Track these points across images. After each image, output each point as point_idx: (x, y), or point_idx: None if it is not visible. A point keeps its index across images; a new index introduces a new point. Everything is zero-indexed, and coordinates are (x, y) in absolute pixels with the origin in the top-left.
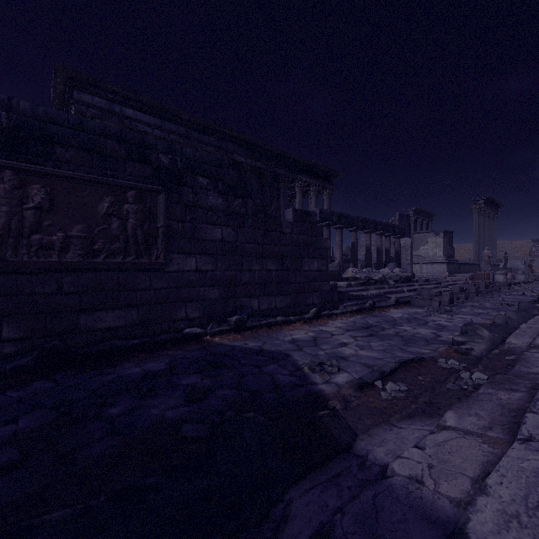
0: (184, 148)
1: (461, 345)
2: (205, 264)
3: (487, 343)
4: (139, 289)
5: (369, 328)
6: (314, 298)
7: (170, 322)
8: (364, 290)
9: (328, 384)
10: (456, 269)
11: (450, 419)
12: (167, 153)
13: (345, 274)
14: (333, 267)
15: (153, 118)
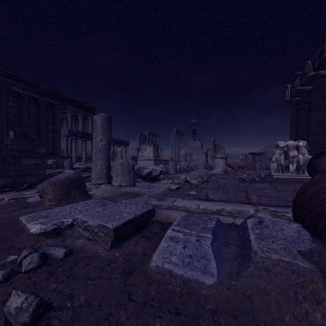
0: None
1: None
2: None
3: None
4: None
5: None
6: (32, 178)
7: None
8: (81, 174)
9: None
10: (159, 163)
11: None
12: None
13: (74, 165)
14: (67, 162)
15: None
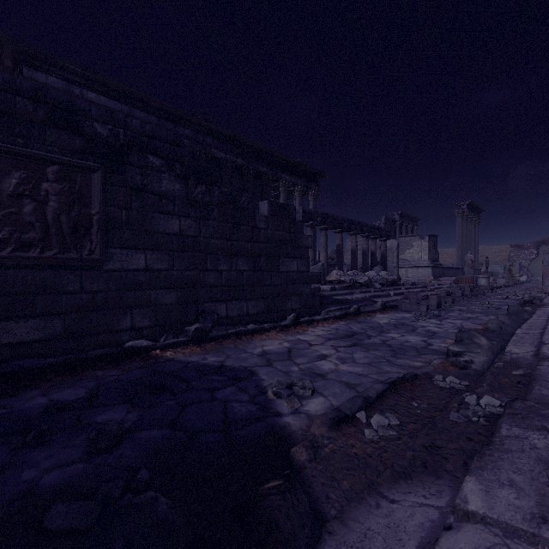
0: (130, 118)
1: (458, 357)
2: (158, 262)
3: (487, 353)
4: (65, 292)
5: (353, 335)
6: (293, 303)
7: (110, 334)
8: (349, 293)
9: (296, 415)
10: (440, 273)
11: (473, 497)
12: (105, 122)
13: (329, 276)
14: (317, 269)
15: (120, 104)
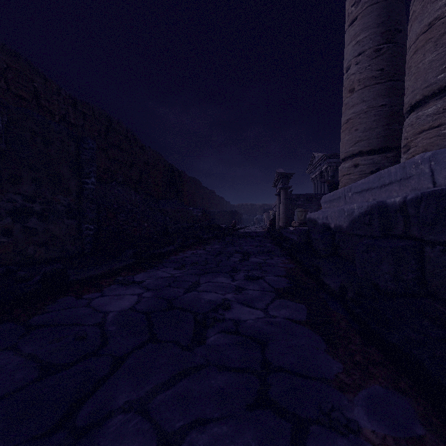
0: None
1: None
2: None
3: None
4: None
5: None
6: None
7: None
8: None
9: None
10: None
11: None
12: None
13: None
14: None
15: None
